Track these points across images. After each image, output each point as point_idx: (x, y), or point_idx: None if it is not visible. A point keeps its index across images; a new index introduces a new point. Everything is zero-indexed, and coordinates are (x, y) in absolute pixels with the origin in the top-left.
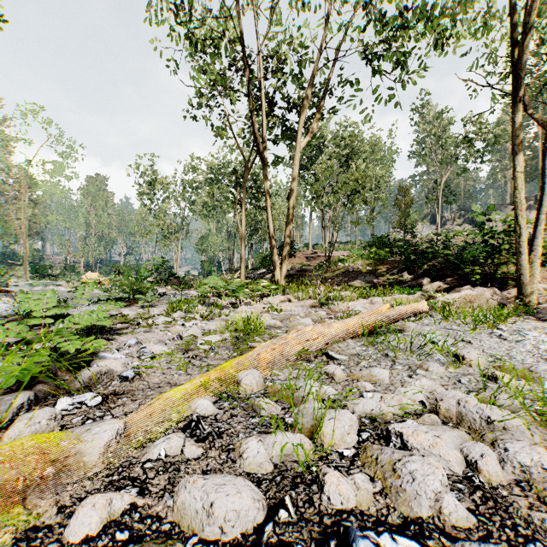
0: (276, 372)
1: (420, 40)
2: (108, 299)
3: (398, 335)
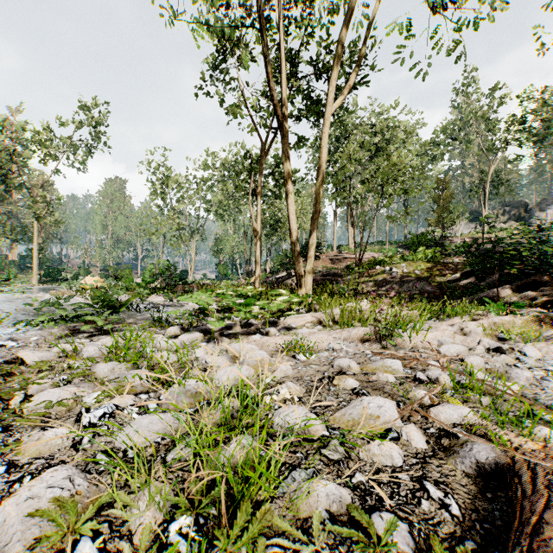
0: None
1: None
2: (56, 319)
3: None
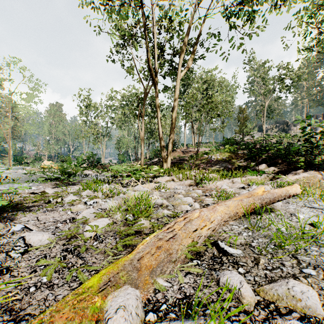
0: (162, 282)
1: (260, 4)
2: (45, 179)
3: (272, 215)
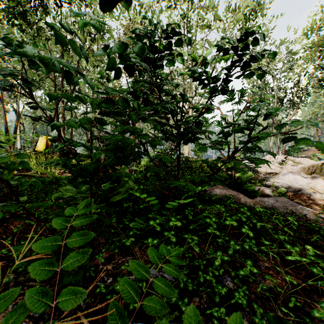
0: None
1: None
2: None
3: None
